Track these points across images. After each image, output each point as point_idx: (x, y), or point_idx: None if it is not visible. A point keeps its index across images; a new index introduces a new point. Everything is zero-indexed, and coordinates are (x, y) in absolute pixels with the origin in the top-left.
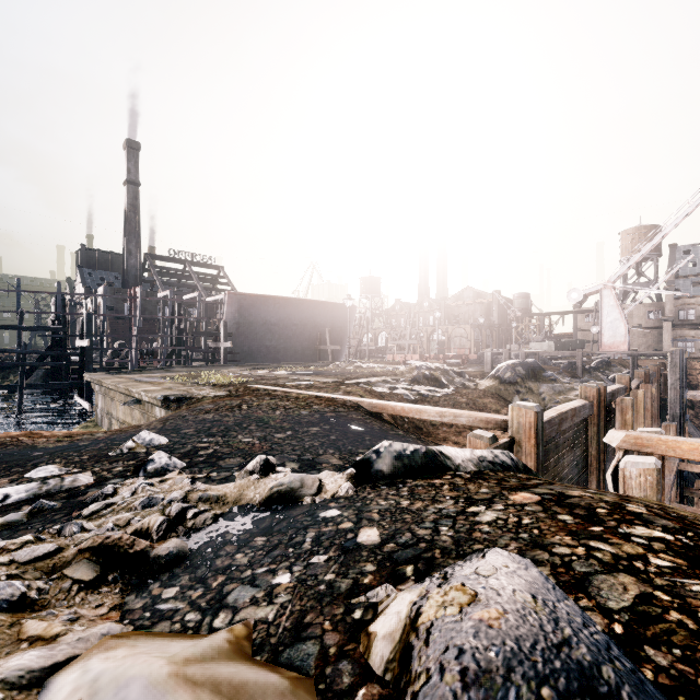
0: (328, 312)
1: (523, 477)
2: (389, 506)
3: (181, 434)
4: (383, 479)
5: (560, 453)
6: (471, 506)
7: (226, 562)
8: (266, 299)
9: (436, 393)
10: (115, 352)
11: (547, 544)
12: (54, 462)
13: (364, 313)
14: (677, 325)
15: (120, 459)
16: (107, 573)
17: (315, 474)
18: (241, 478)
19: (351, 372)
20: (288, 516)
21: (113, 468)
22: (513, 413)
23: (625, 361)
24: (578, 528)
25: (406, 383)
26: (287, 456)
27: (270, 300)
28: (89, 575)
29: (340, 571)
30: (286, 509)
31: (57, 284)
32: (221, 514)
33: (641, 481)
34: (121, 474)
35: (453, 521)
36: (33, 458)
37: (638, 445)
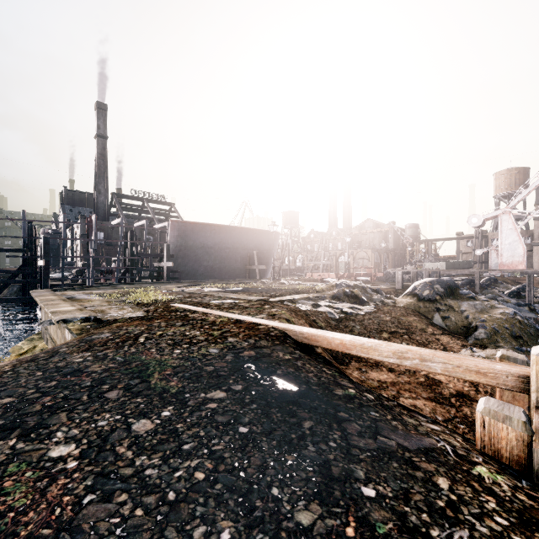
0: (256, 237)
1: None
2: None
3: None
4: None
5: None
6: None
7: None
8: (203, 226)
9: (359, 310)
10: (79, 271)
11: None
12: None
13: (286, 238)
14: None
15: None
16: None
17: None
18: None
19: (275, 289)
20: None
21: None
22: None
23: (506, 278)
24: None
25: (328, 300)
26: None
27: (207, 227)
28: None
29: None
30: None
31: (22, 212)
32: None
33: None
34: None
35: None
36: None
37: None
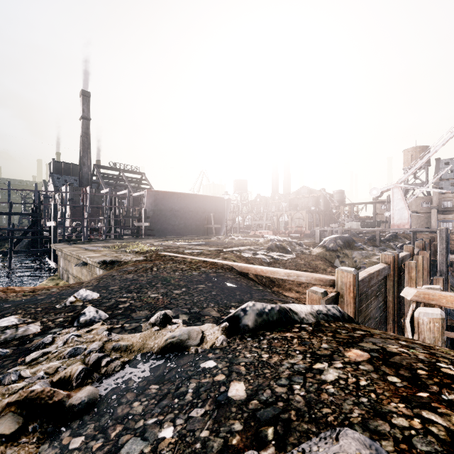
0: (213, 203)
1: (349, 327)
2: (253, 360)
3: (108, 291)
4: (248, 332)
5: (369, 301)
6: (317, 363)
7: (125, 411)
8: (172, 194)
9: (284, 257)
10: (73, 229)
11: (385, 412)
12: (16, 313)
13: (236, 203)
14: (441, 211)
15: (63, 311)
16: (28, 424)
17: (199, 325)
18: (145, 329)
19: (227, 243)
20: (177, 365)
21: (56, 319)
22: (338, 275)
23: (407, 235)
24: (407, 393)
25: (264, 250)
26: (180, 309)
27: (175, 195)
28: (11, 428)
29: (213, 428)
30: (176, 357)
31: (34, 185)
32: (128, 361)
33: (430, 326)
34: (61, 324)
35: (303, 378)
36: (3, 310)
37: (426, 299)
